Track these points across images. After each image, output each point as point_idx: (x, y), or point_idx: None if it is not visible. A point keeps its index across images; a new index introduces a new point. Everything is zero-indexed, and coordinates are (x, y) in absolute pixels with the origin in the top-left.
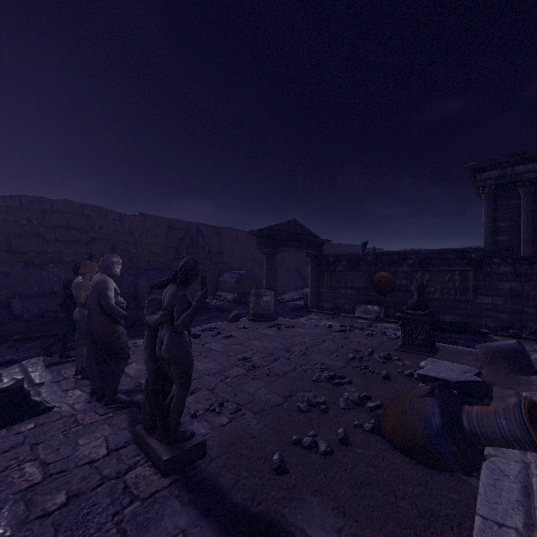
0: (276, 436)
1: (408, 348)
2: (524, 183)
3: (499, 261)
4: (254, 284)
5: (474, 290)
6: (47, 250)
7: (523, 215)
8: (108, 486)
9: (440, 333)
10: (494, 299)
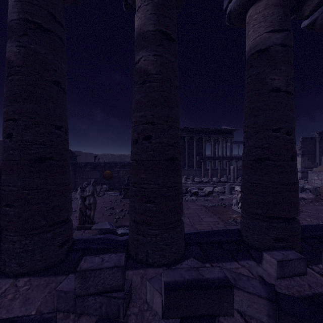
0: (109, 219)
1: (125, 197)
2: None
3: None
4: None
5: None
6: None
7: None
8: (84, 234)
9: None
10: None
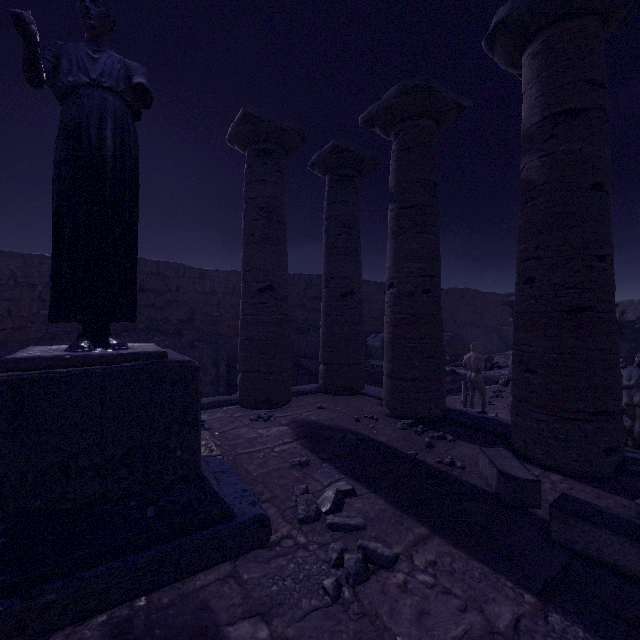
0: None
1: None
2: None
3: None
4: (463, 347)
5: None
6: (308, 318)
7: None
8: None
9: None
10: None
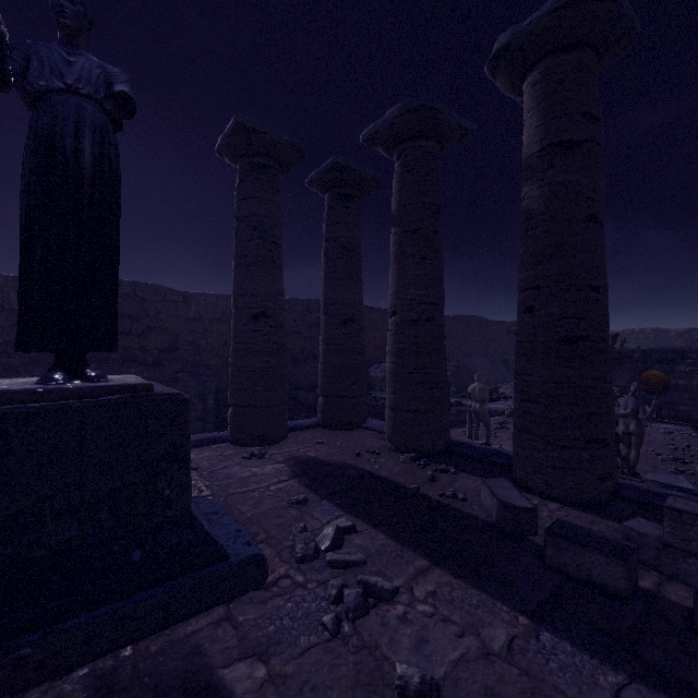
0: None
1: None
2: None
3: None
4: (469, 377)
5: None
6: (306, 347)
7: None
8: None
9: None
10: None
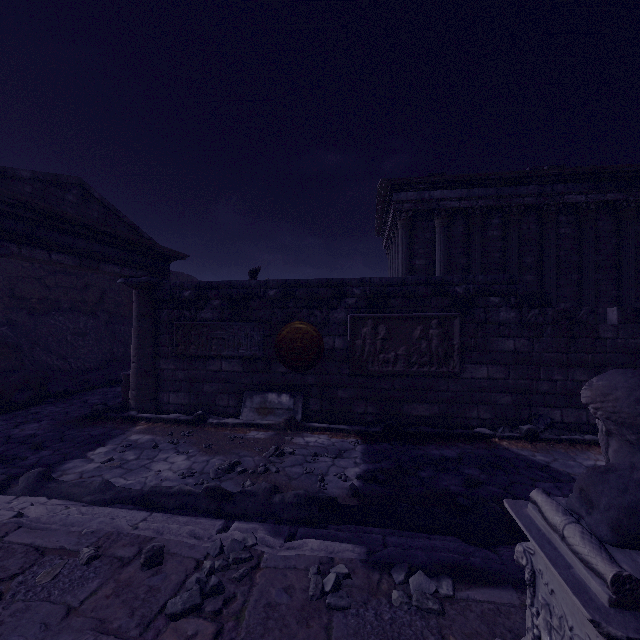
0: None
1: None
2: (441, 212)
3: (499, 301)
4: (5, 354)
5: (461, 355)
6: None
7: (440, 252)
8: None
9: (418, 448)
10: (491, 369)
